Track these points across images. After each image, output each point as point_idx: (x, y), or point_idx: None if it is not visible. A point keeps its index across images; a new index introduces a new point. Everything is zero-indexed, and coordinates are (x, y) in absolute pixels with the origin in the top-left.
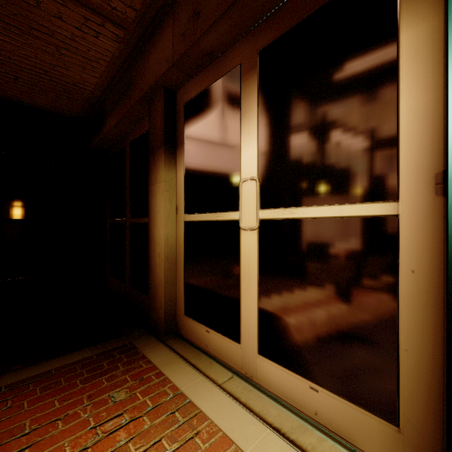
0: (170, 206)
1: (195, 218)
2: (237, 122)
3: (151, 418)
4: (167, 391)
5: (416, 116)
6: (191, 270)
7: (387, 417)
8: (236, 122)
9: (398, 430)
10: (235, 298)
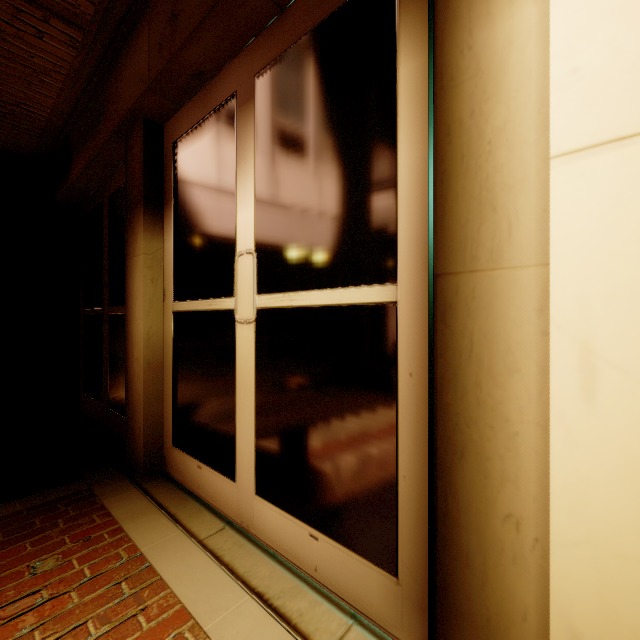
0: (154, 290)
1: (185, 307)
2: (232, 173)
3: (82, 593)
4: (120, 554)
5: (414, 174)
6: (181, 380)
7: (386, 566)
8: (232, 173)
9: (397, 581)
10: (230, 418)
